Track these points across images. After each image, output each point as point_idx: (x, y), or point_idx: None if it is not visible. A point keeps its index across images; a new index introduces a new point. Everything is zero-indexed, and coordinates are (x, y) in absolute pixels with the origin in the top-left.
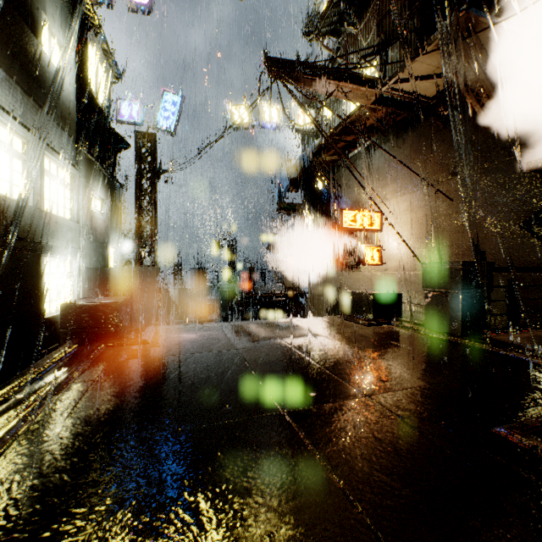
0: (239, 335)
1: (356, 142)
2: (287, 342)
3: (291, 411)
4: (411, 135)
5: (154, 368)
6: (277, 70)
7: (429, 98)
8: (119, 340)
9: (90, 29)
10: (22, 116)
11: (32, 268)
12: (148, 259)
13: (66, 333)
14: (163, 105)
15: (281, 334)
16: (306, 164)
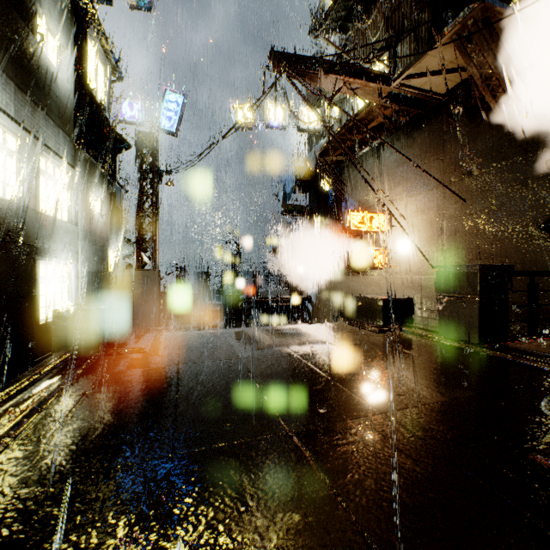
0: (242, 343)
1: (364, 142)
2: (293, 351)
3: (299, 431)
4: (421, 134)
5: (150, 380)
6: (282, 65)
7: (441, 95)
8: (115, 349)
9: (89, 25)
10: (16, 113)
11: (27, 271)
12: (150, 263)
13: (58, 341)
14: (165, 104)
15: (287, 341)
16: (313, 165)
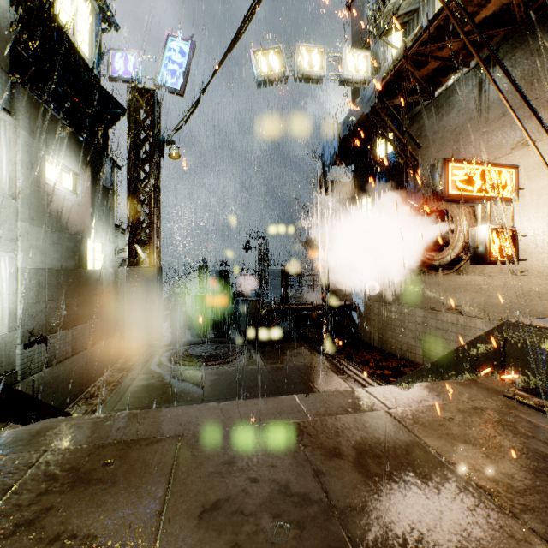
0: None
1: (455, 60)
2: None
3: None
4: None
5: None
6: None
7: None
8: None
9: None
10: None
11: None
12: (146, 258)
13: None
14: (168, 54)
15: None
16: (369, 108)
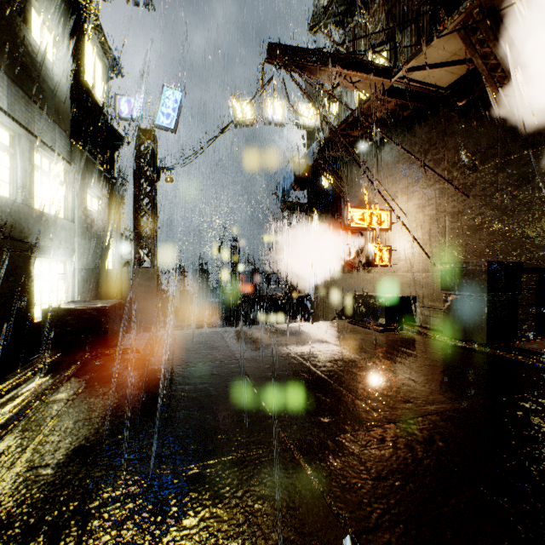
0: (240, 343)
1: (363, 137)
2: (293, 351)
3: (301, 444)
4: (423, 129)
5: (141, 384)
6: (281, 58)
7: (443, 88)
8: (107, 349)
9: (86, 20)
10: (9, 107)
11: (20, 269)
12: (148, 260)
13: (48, 340)
14: (164, 101)
15: (286, 341)
16: (312, 161)
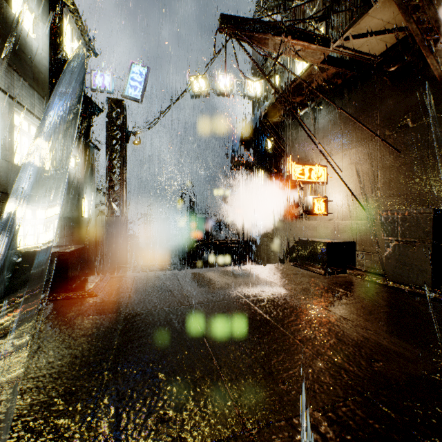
0: (193, 286)
1: (302, 104)
2: (244, 295)
3: (261, 430)
4: (356, 94)
5: (88, 334)
6: (232, 27)
7: (376, 57)
8: (65, 293)
9: (65, 5)
10: None
11: None
12: (118, 210)
13: (10, 284)
14: (132, 75)
15: (237, 284)
16: (258, 124)
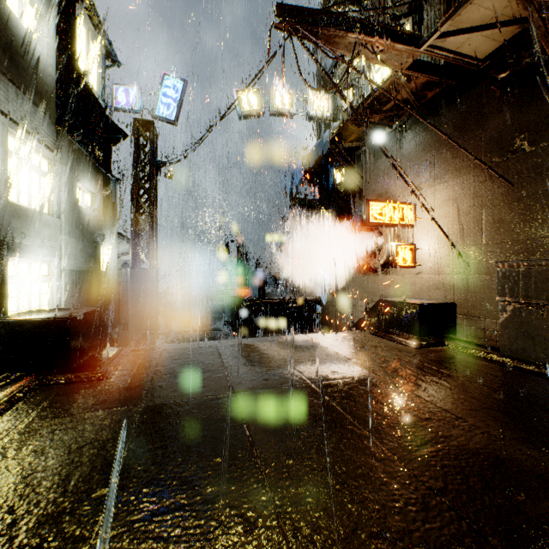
0: (240, 364)
1: (382, 124)
2: (309, 378)
3: None
4: (453, 109)
5: (85, 441)
6: (291, 21)
7: (480, 60)
8: (64, 375)
9: None
10: None
11: None
12: (146, 261)
13: None
14: (164, 90)
15: (299, 361)
16: (324, 151)
